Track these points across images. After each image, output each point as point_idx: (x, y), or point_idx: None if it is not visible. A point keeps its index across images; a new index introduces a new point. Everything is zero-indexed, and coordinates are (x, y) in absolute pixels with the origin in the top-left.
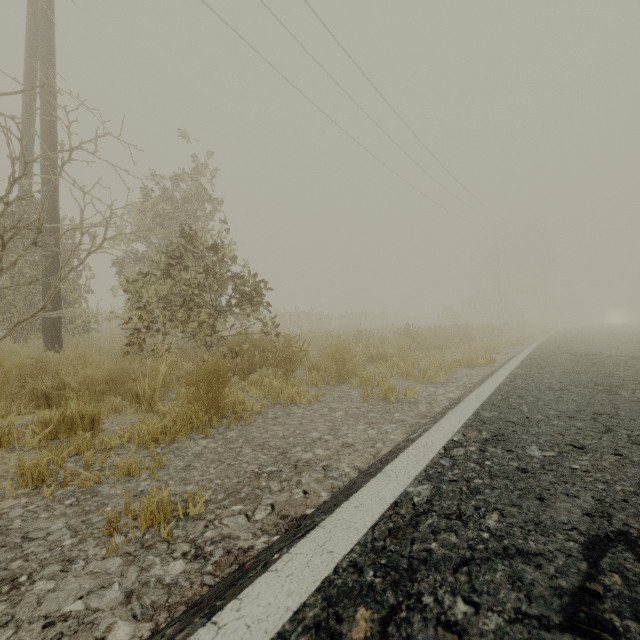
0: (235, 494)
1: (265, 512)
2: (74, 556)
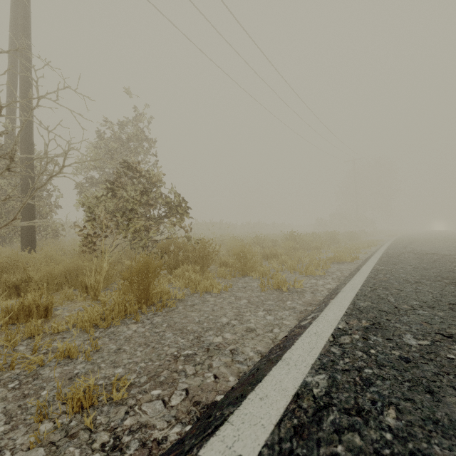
0: (155, 378)
1: (180, 398)
2: (2, 446)
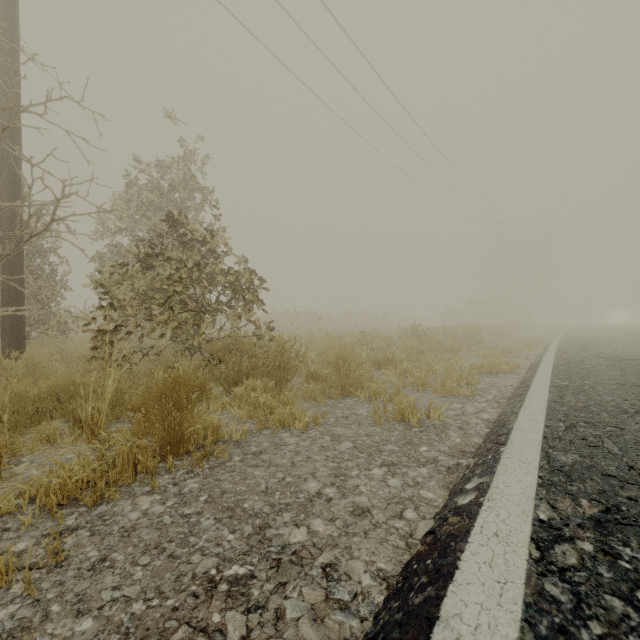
0: None
1: None
2: None
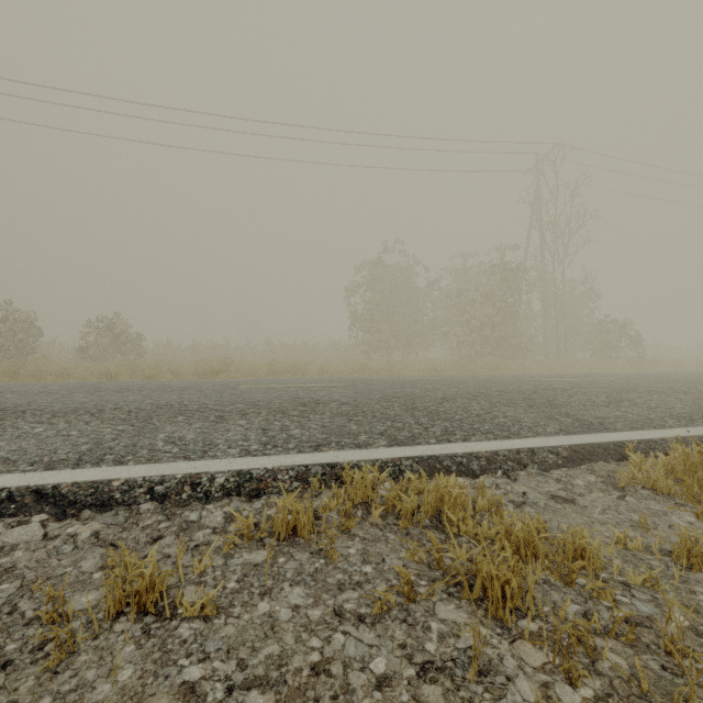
0: None
1: None
2: None
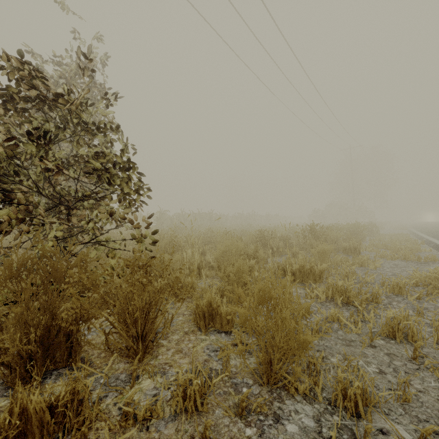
0: None
1: None
2: None
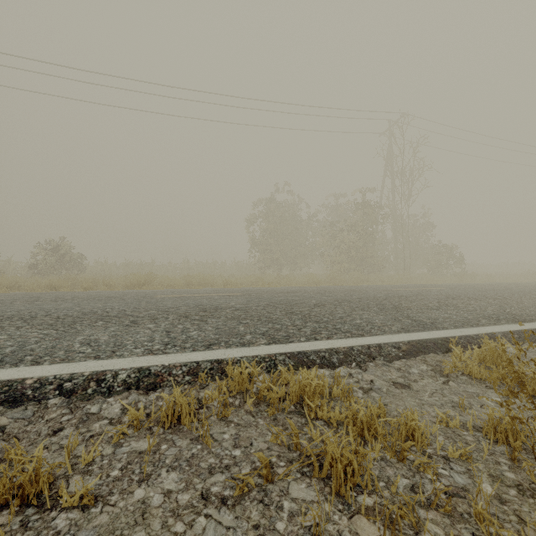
0: None
1: None
2: None
